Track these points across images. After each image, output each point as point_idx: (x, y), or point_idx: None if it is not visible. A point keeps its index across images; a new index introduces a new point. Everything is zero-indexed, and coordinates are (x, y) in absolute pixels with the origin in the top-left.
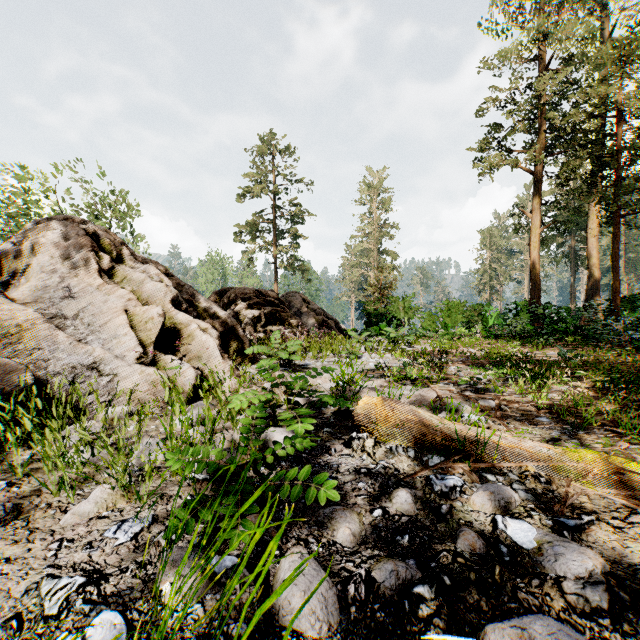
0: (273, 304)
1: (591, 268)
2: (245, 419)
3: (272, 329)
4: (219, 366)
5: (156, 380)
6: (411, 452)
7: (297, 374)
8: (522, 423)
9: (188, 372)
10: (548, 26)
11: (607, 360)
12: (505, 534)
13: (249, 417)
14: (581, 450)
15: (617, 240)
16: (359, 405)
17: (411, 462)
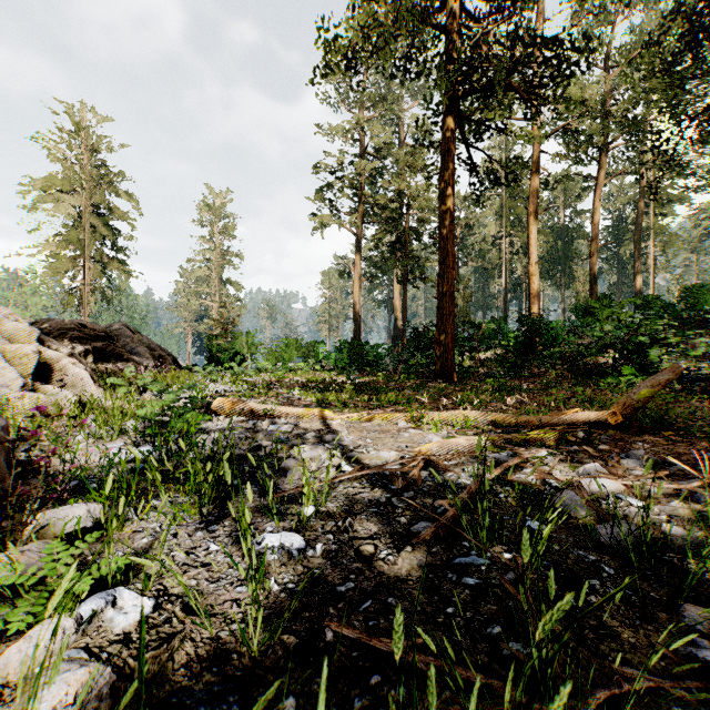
0: (102, 338)
1: (396, 315)
2: (167, 400)
3: (104, 365)
4: (94, 392)
5: (47, 402)
6: (242, 417)
7: None
8: (301, 407)
9: (70, 397)
10: (364, 121)
11: (375, 381)
12: (271, 427)
13: (155, 408)
14: (312, 409)
15: (405, 297)
16: (215, 403)
17: (242, 421)
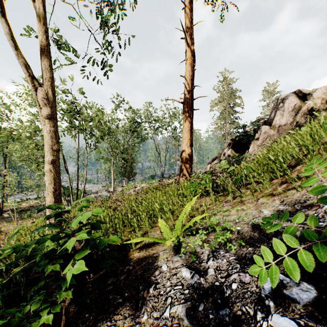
0: None
1: None
2: None
3: None
4: None
5: None
6: None
7: None
8: None
9: None
10: None
11: None
12: None
13: None
14: None
15: None
16: None
17: None
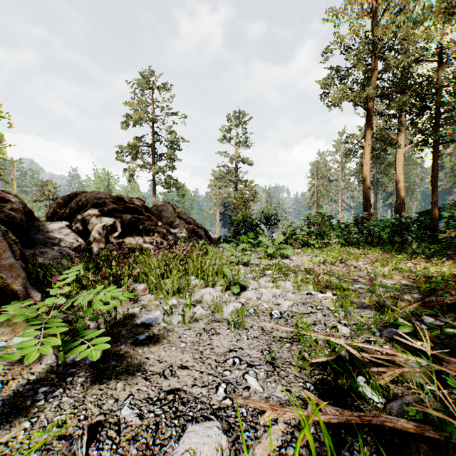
0: (135, 211)
1: (399, 189)
2: None
3: (130, 240)
4: None
5: None
6: None
7: (72, 442)
8: None
9: None
10: None
11: None
12: None
13: None
14: None
15: (436, 163)
16: None
17: None
